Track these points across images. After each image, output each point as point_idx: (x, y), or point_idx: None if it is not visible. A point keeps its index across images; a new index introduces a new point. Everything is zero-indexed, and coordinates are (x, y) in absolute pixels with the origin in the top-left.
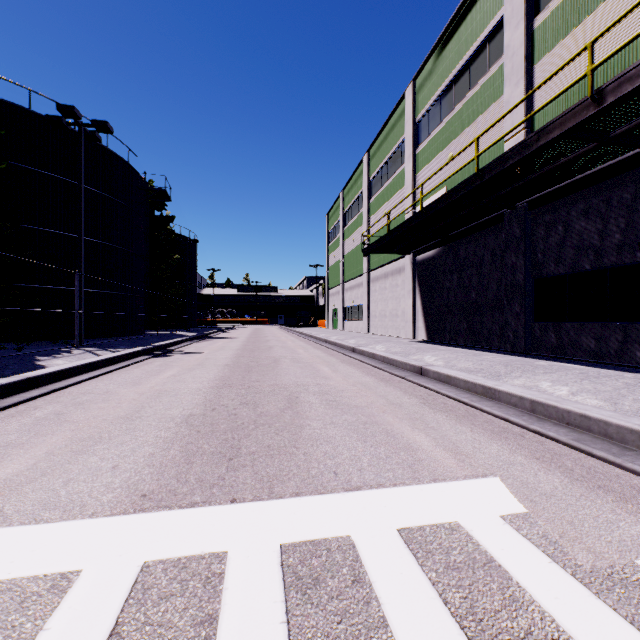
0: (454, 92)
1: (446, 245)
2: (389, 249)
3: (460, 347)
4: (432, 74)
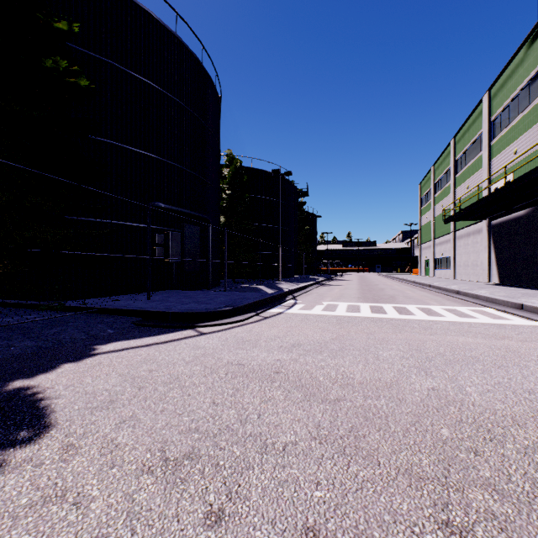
0: (518, 103)
1: (512, 214)
2: (466, 218)
3: (517, 287)
4: (502, 88)
